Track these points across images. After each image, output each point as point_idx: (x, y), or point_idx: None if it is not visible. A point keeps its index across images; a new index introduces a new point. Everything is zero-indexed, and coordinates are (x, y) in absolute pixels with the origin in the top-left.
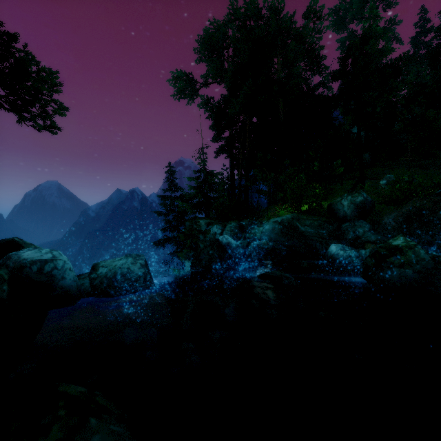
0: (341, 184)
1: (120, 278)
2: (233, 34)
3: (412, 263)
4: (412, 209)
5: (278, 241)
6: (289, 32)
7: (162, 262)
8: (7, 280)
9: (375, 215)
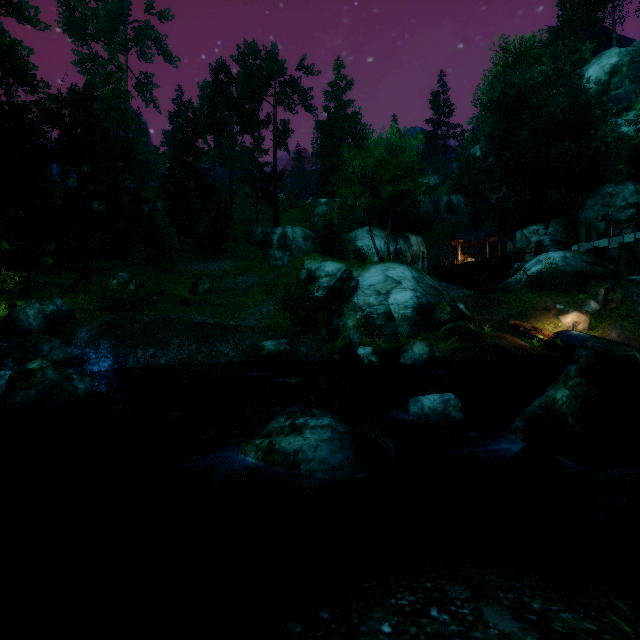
0: (59, 276)
1: None
2: None
3: (38, 384)
4: (104, 323)
5: None
6: None
7: None
8: None
9: (71, 328)
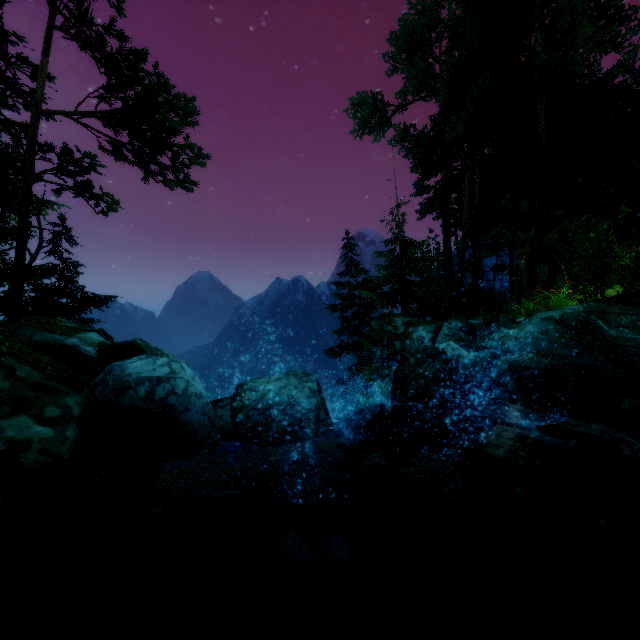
0: None
1: (277, 412)
2: (449, 12)
3: None
4: None
5: (554, 356)
6: None
7: (336, 381)
8: (78, 416)
9: None
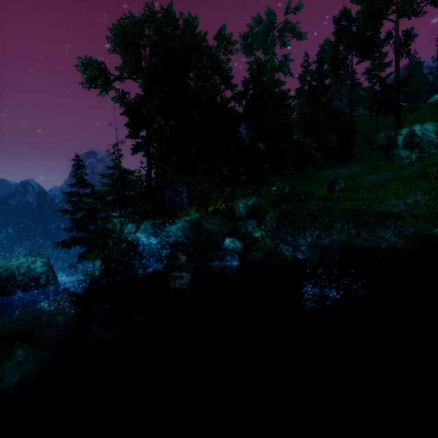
0: (245, 188)
1: (19, 276)
2: (150, 35)
3: (262, 248)
4: (282, 211)
5: (187, 238)
6: (202, 48)
7: (67, 266)
8: None
9: (261, 215)
